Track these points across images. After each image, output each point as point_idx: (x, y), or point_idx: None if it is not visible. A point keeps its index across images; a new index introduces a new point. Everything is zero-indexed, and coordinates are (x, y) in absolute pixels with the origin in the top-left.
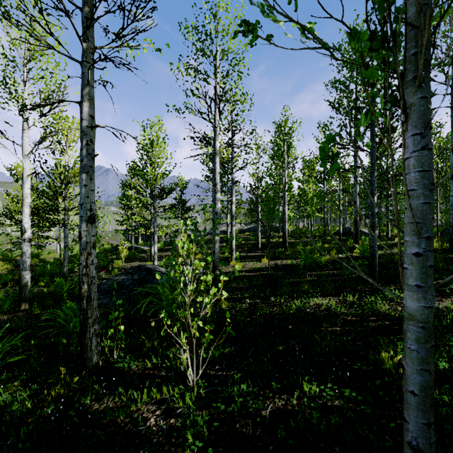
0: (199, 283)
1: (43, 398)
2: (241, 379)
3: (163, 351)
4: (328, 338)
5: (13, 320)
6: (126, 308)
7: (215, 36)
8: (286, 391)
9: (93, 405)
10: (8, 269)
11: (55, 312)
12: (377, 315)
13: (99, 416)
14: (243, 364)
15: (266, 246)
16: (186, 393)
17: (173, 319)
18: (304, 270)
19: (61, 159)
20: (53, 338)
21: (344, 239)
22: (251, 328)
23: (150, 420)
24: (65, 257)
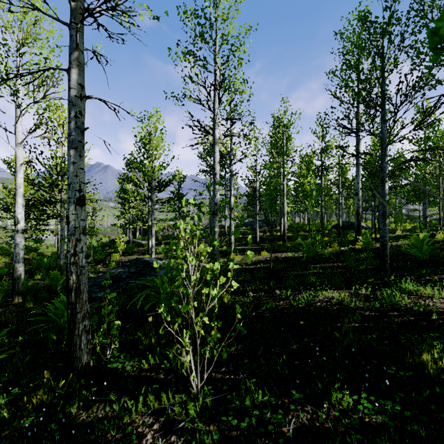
0: (203, 273)
1: (22, 406)
2: (254, 385)
3: (161, 349)
4: (350, 336)
5: (3, 314)
6: (122, 302)
7: (215, 20)
8: (309, 402)
9: (79, 416)
10: (6, 262)
11: (49, 306)
12: (400, 309)
13: (85, 431)
14: (253, 365)
15: (264, 240)
16: (189, 402)
17: (172, 314)
18: (307, 263)
19: (57, 150)
20: (43, 334)
21: (342, 233)
22: (258, 324)
23: (146, 436)
24: (61, 250)
